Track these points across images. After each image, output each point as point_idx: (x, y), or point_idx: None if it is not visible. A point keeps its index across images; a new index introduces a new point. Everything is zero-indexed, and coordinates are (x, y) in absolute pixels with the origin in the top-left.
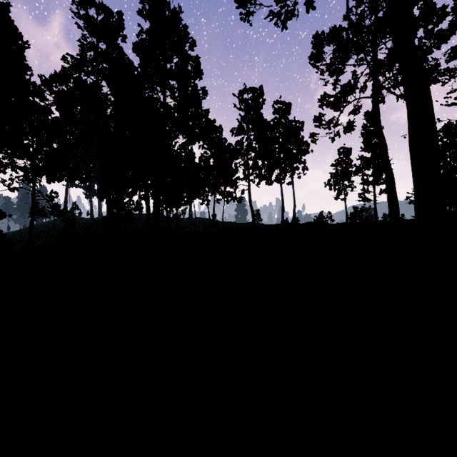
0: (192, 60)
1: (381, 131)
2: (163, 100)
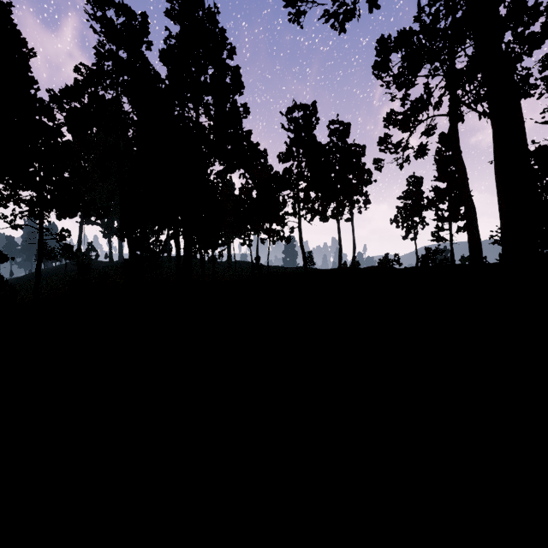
0: (231, 71)
1: (460, 155)
2: (196, 119)
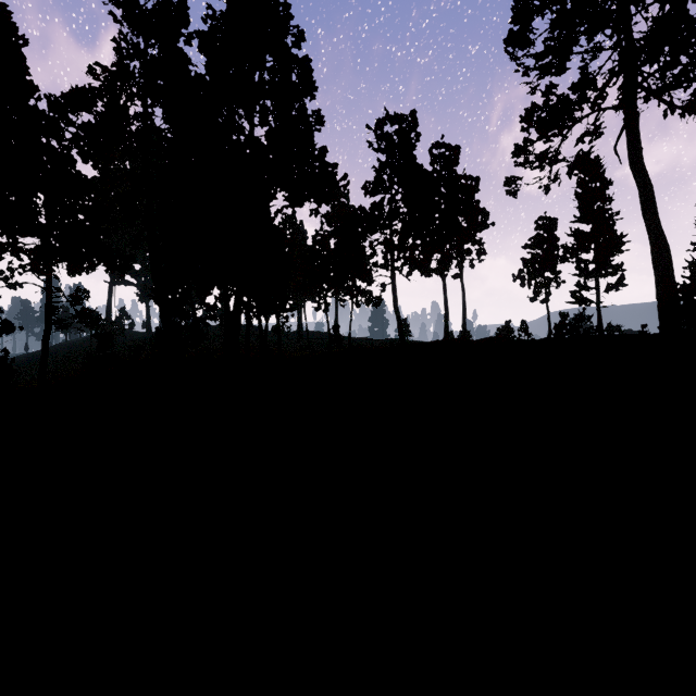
0: (298, 62)
1: (644, 167)
2: (250, 132)
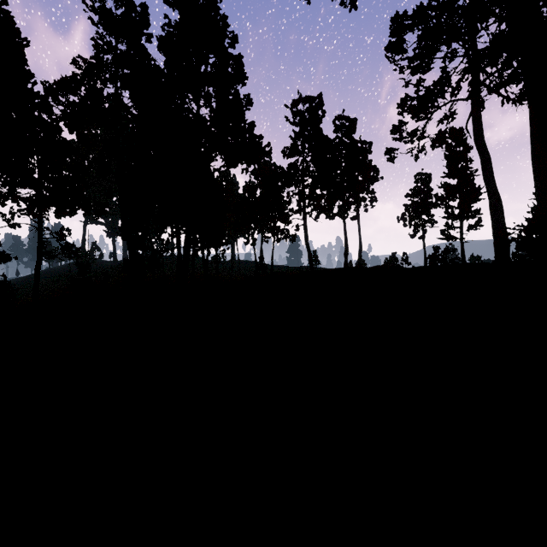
0: (233, 59)
1: (484, 143)
2: (197, 111)
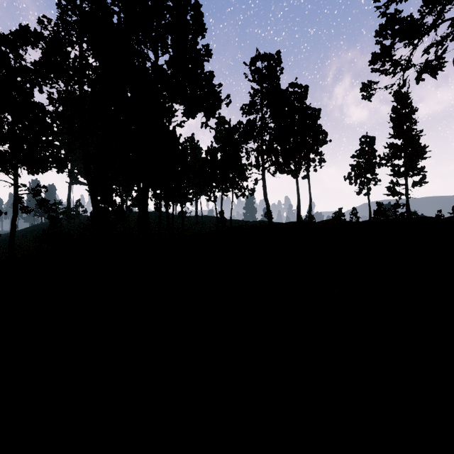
0: (191, 5)
1: None
2: (154, 60)
